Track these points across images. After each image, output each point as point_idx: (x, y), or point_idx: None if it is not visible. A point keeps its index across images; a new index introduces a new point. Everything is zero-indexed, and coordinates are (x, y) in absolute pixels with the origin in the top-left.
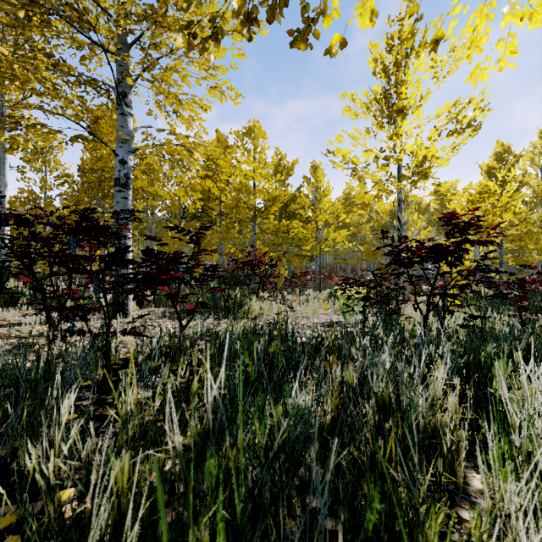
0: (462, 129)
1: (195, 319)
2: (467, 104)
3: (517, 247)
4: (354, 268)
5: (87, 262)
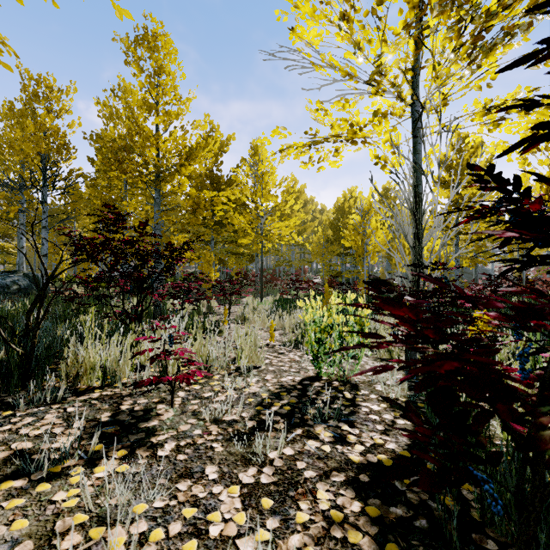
0: None
1: None
2: None
3: (476, 247)
4: (297, 270)
5: None
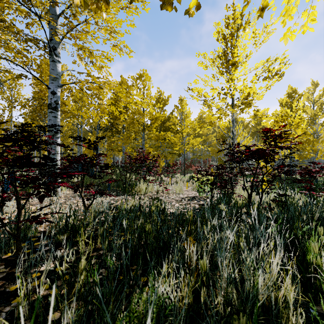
0: (272, 76)
1: (103, 196)
2: (274, 61)
3: (300, 149)
4: (204, 160)
5: (2, 165)
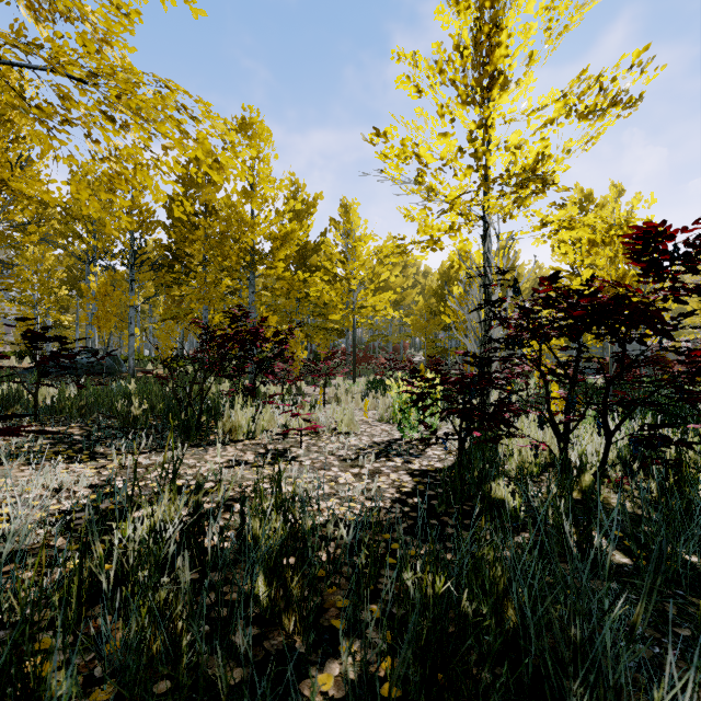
0: (602, 110)
1: (103, 455)
2: (595, 82)
3: None
4: (396, 346)
5: None
